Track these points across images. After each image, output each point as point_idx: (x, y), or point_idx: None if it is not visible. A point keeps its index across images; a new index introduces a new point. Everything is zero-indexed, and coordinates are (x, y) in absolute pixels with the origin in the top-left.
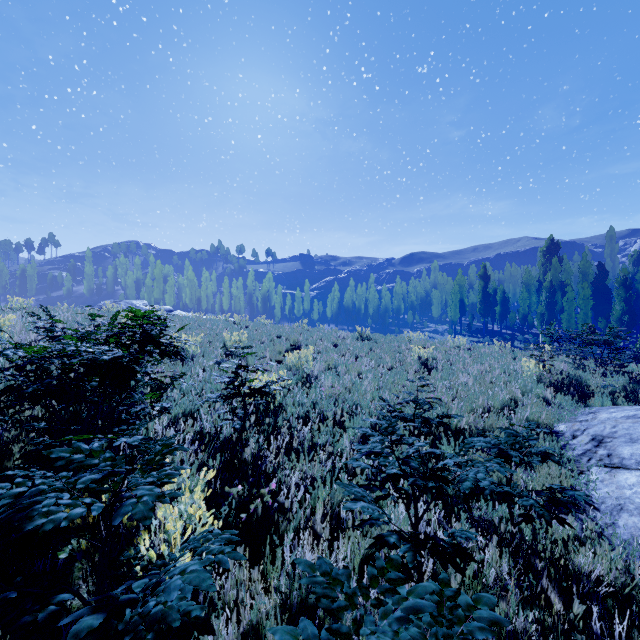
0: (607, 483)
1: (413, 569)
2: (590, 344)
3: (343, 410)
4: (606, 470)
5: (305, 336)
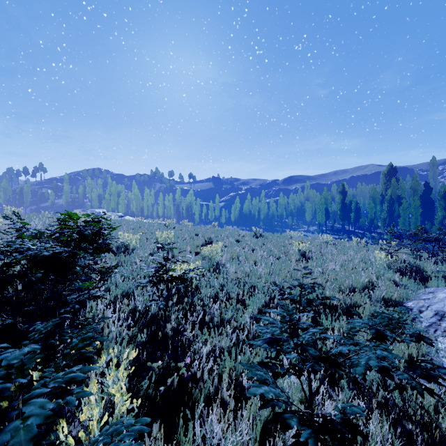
0: None
1: None
2: (425, 240)
3: (244, 291)
4: None
5: (216, 234)
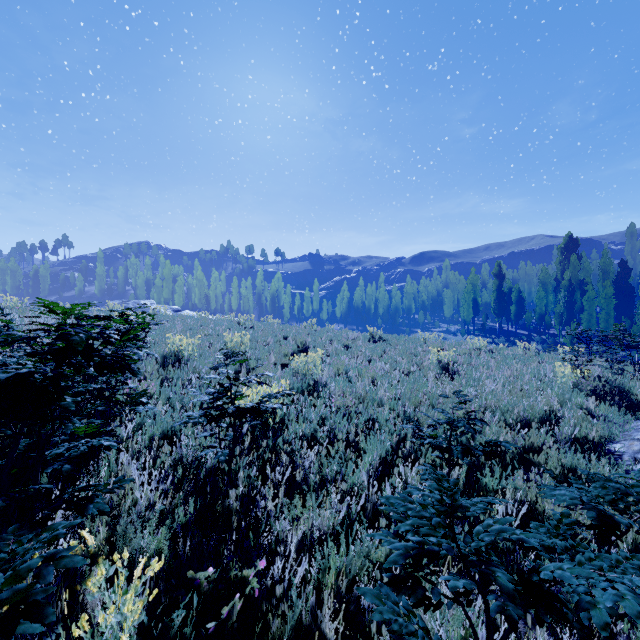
0: None
1: None
2: (629, 346)
3: (357, 427)
4: None
5: (313, 337)
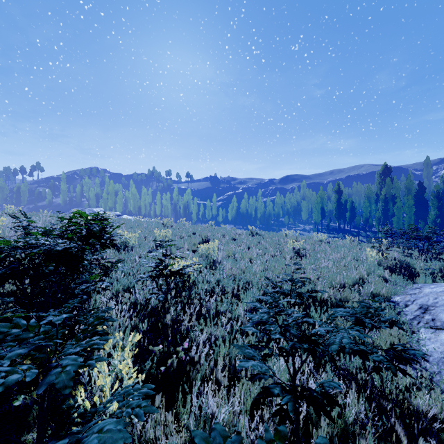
0: (433, 341)
1: (292, 414)
2: (415, 239)
3: (239, 286)
4: (432, 331)
5: (212, 233)
